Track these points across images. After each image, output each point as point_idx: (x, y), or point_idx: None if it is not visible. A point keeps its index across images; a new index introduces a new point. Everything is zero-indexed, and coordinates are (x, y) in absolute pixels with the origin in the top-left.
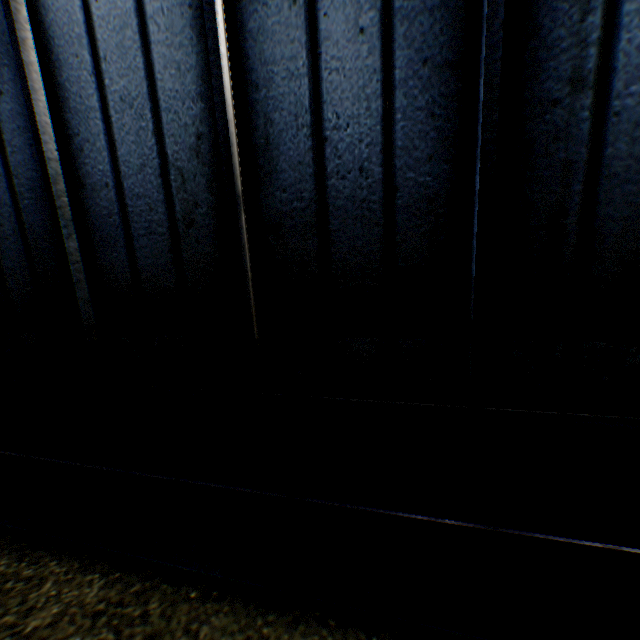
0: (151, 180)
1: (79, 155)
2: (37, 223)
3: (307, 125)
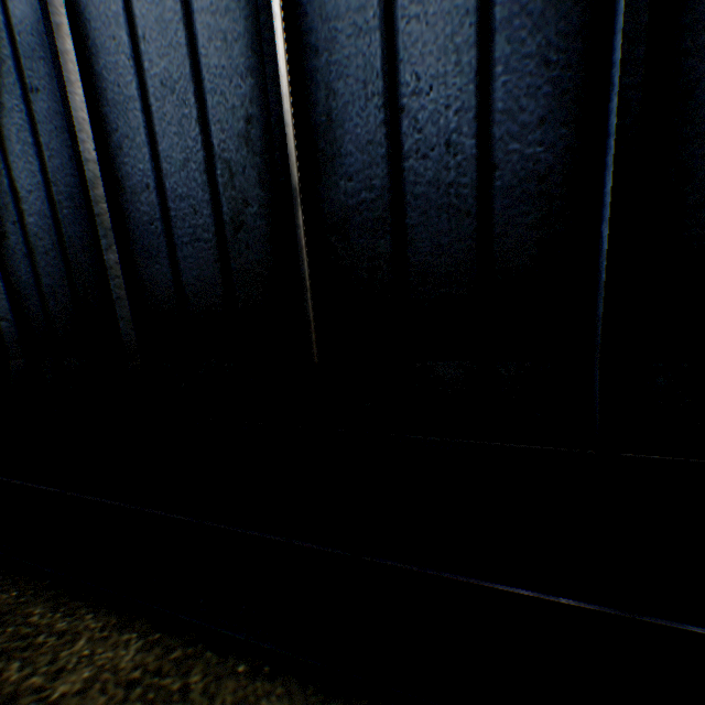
0: (195, 177)
1: (118, 154)
2: (76, 235)
3: (378, 93)
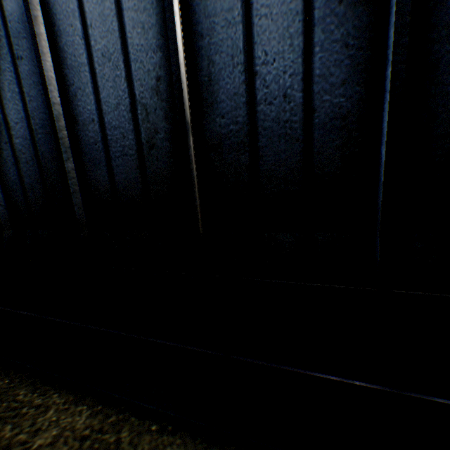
0: (124, 115)
1: (74, 99)
2: (47, 151)
3: (241, 63)
